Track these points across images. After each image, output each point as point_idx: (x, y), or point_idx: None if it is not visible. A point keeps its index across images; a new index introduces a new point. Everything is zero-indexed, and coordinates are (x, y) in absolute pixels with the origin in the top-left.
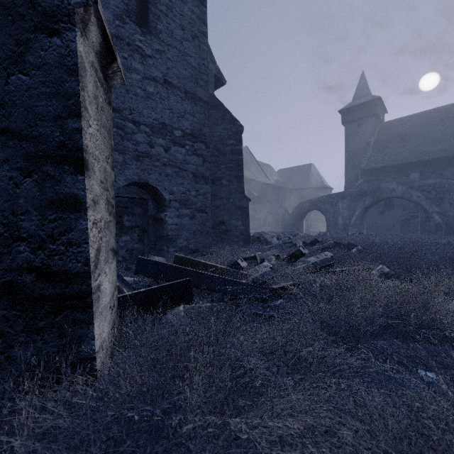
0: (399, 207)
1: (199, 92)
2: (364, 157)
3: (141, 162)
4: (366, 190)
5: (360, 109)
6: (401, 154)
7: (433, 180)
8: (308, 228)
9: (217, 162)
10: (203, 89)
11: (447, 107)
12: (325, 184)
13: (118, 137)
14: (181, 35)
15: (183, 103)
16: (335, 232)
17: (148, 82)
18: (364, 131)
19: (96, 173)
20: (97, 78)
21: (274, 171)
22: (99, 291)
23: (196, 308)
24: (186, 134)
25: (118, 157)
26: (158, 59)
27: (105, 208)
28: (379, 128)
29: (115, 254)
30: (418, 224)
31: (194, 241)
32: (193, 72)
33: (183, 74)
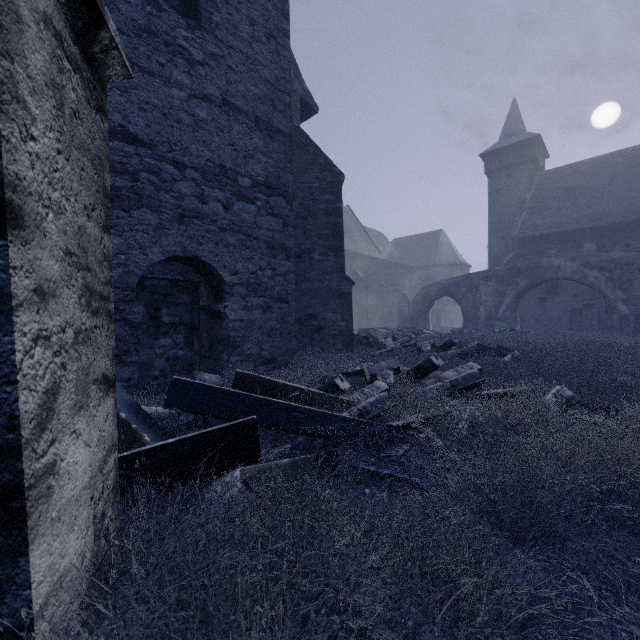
0: (566, 292)
1: (277, 120)
2: (516, 221)
3: (187, 226)
4: (520, 268)
5: (511, 152)
6: (570, 216)
7: (618, 254)
8: (436, 322)
9: (305, 227)
10: (283, 116)
11: (635, 149)
12: (460, 260)
13: (151, 186)
14: (250, 33)
15: (252, 137)
16: (475, 328)
17: (198, 103)
18: (517, 184)
19: (50, 235)
20: (62, 51)
21: (388, 241)
22: (52, 476)
23: (265, 470)
24: (258, 183)
25: (150, 217)
26: (214, 69)
27: (79, 305)
28: (537, 180)
29: (111, 385)
30: (594, 317)
31: (269, 346)
32: (268, 90)
33: (252, 91)
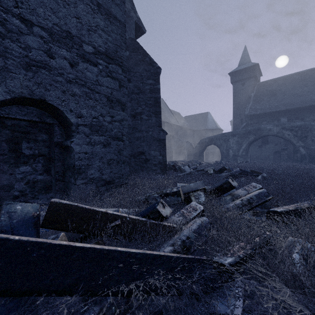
0: (272, 143)
1: (115, 10)
2: (247, 107)
3: (34, 73)
4: (250, 130)
5: (244, 72)
6: (274, 104)
7: (299, 122)
8: (206, 158)
9: (137, 99)
10: (119, 9)
11: (305, 72)
12: (218, 127)
13: None
14: None
15: (95, 17)
16: (227, 161)
17: None
18: (247, 88)
19: None
20: None
21: (182, 117)
22: None
23: None
24: (99, 52)
25: None
26: None
27: None
28: (257, 86)
29: None
30: (286, 155)
31: (108, 171)
32: None
33: None
